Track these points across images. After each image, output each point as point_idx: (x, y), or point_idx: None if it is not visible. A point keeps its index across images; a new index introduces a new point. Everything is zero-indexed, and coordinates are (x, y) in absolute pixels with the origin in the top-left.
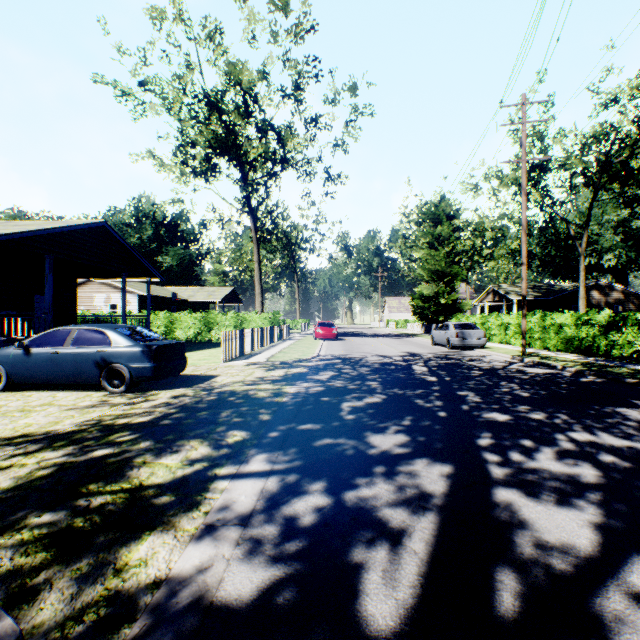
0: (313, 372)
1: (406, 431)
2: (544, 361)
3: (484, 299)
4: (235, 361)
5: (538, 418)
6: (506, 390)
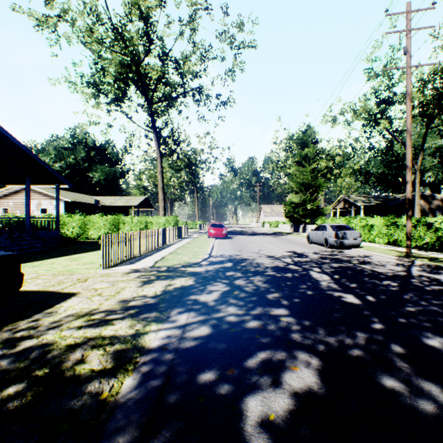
0: (199, 286)
1: None
2: (442, 265)
3: (336, 206)
4: (117, 267)
5: None
6: None
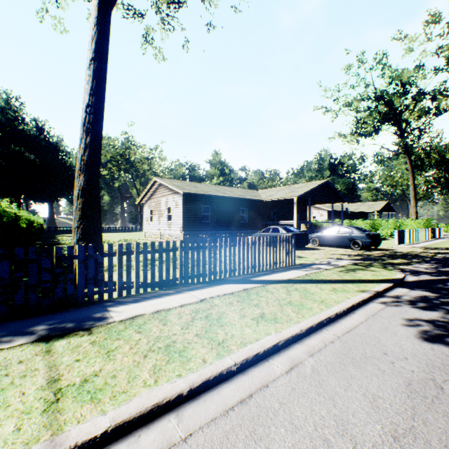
0: None
1: None
2: None
3: None
4: (401, 245)
5: None
6: None
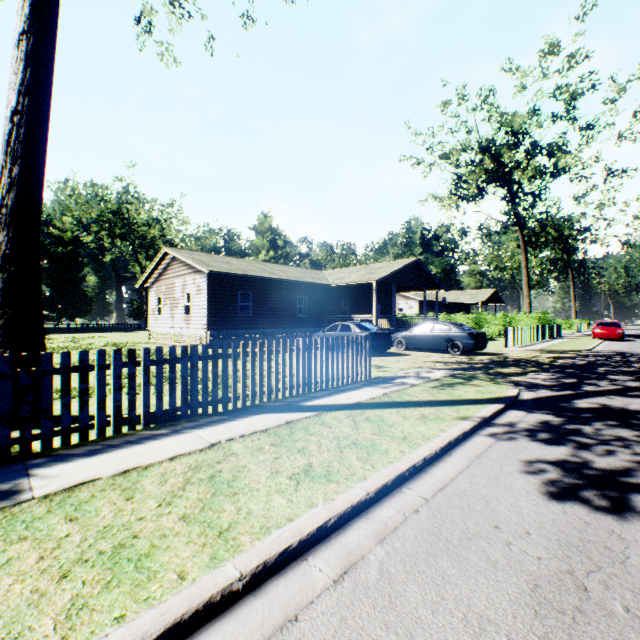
0: (580, 357)
1: (635, 377)
2: None
3: None
4: (513, 348)
5: None
6: None
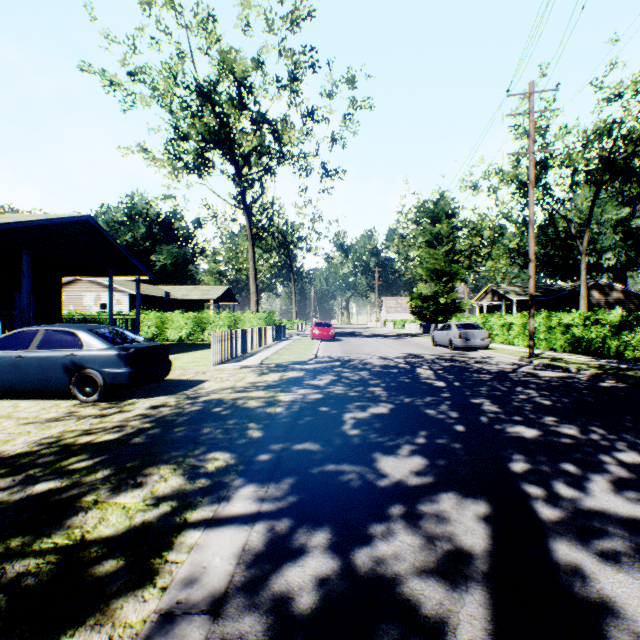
0: (310, 376)
1: (422, 452)
2: (555, 363)
3: (483, 299)
4: (226, 364)
5: (571, 433)
6: (524, 397)
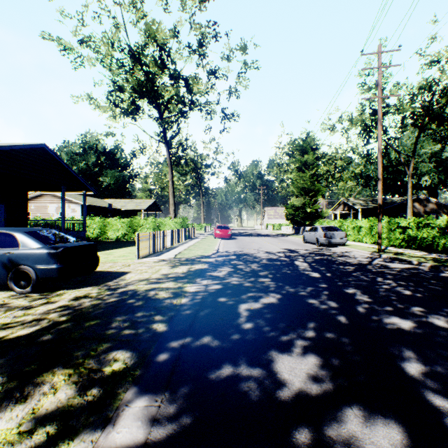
0: (212, 268)
1: (315, 349)
2: (399, 257)
3: (337, 209)
4: (148, 258)
5: (443, 325)
6: (387, 287)
